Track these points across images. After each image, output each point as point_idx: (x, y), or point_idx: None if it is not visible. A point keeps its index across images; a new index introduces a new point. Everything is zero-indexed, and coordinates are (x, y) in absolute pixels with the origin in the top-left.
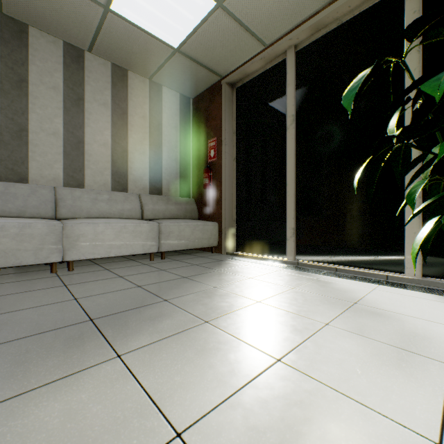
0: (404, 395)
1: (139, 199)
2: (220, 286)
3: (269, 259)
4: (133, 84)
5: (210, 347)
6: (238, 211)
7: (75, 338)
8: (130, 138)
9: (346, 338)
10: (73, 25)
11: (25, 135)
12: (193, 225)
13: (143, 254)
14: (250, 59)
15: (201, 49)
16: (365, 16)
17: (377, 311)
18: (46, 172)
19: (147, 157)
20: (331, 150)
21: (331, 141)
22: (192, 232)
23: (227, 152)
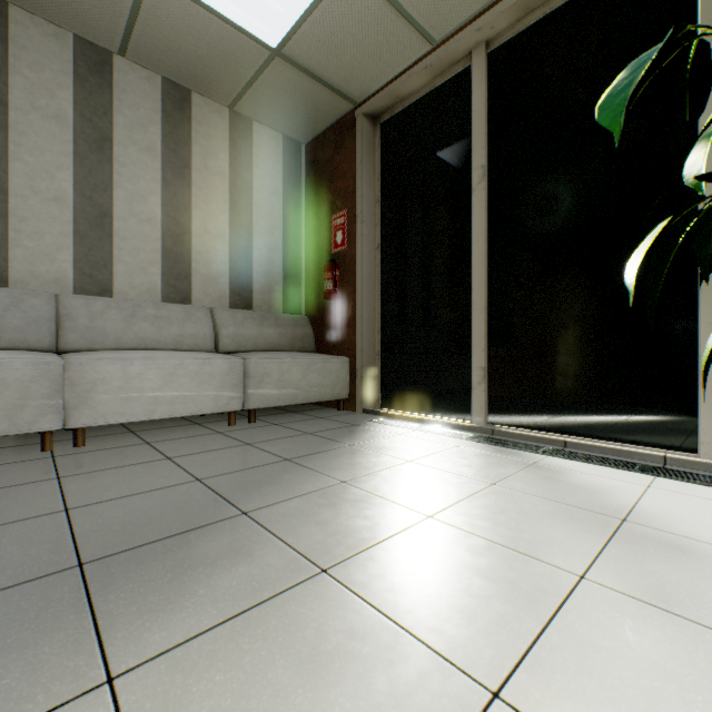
0: None
1: (212, 317)
2: (354, 479)
3: (440, 422)
4: (201, 117)
5: (330, 651)
6: (384, 338)
7: (25, 621)
8: (195, 210)
9: (637, 621)
10: (88, 2)
11: (2, 201)
12: (305, 363)
13: (219, 412)
14: (406, 69)
15: (319, 51)
16: None
17: (675, 540)
18: (41, 267)
19: (226, 243)
20: (554, 228)
21: (554, 210)
22: (304, 375)
23: (366, 236)
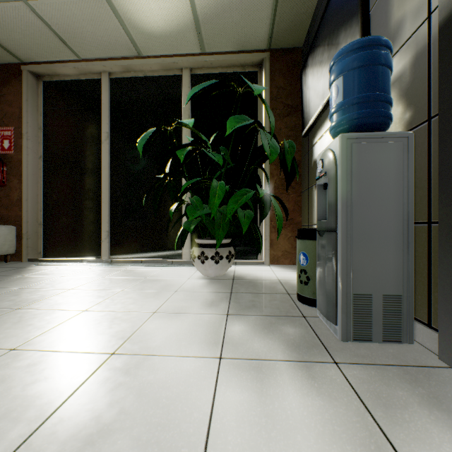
0: (150, 304)
1: None
2: (28, 286)
3: (84, 260)
4: None
5: (27, 318)
6: (46, 214)
7: None
8: None
9: (132, 293)
10: None
11: None
12: None
13: None
14: (62, 61)
15: None
16: (161, 81)
17: (156, 279)
18: None
19: None
20: (139, 170)
21: (139, 163)
22: None
23: (31, 148)
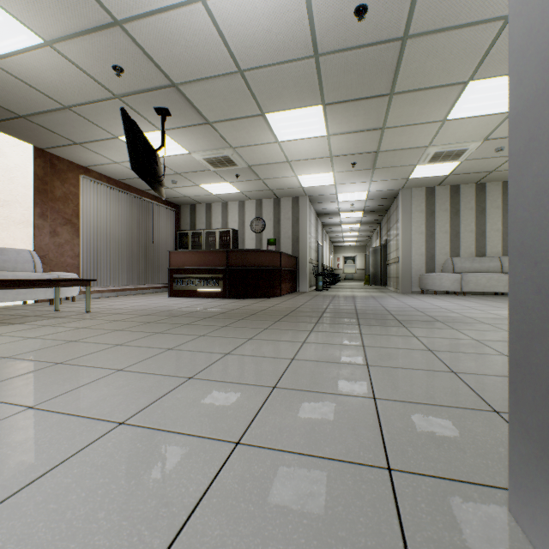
0: None
1: None
2: None
3: None
4: None
5: None
6: None
7: None
8: None
9: None
10: None
11: (484, 234)
12: None
13: None
14: None
15: None
16: None
17: None
18: (493, 250)
19: None
20: None
21: None
22: None
23: None
